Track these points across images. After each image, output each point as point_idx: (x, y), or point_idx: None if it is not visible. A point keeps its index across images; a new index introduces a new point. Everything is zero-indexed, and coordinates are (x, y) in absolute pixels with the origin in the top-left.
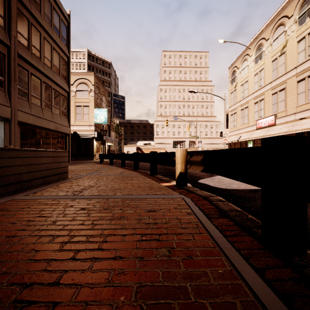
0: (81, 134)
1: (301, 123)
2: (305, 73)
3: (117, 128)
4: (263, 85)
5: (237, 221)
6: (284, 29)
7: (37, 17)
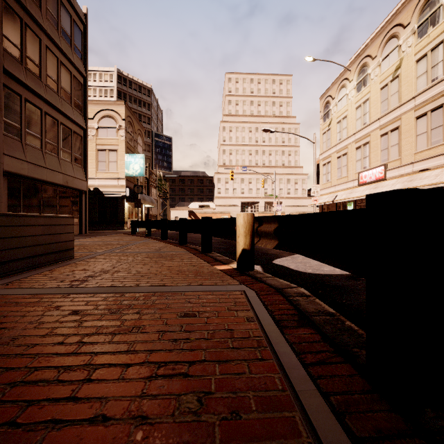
0: (105, 191)
1: (421, 176)
2: (427, 106)
3: (160, 183)
4: (369, 123)
5: (326, 333)
6: (398, 43)
7: (35, 15)
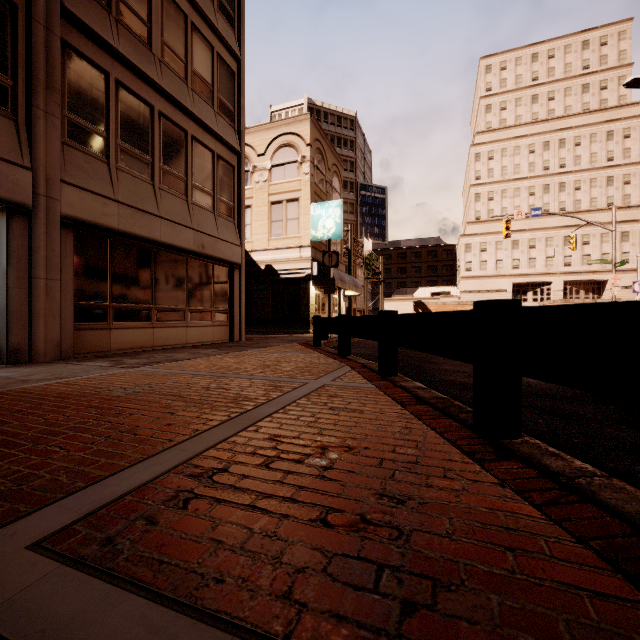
0: (281, 270)
1: None
2: None
3: (368, 258)
4: None
5: None
6: None
7: None
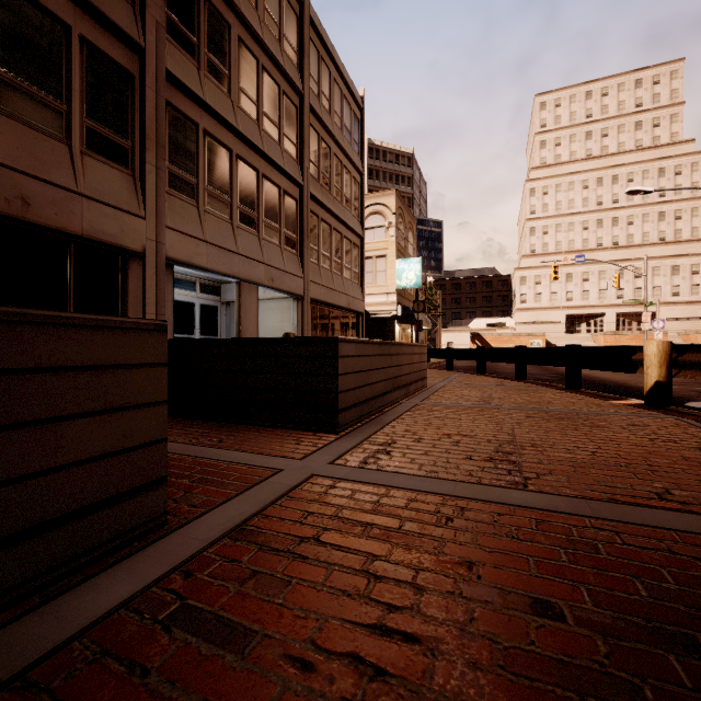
0: (371, 311)
1: None
2: None
3: (430, 293)
4: None
5: None
6: None
7: (328, 125)
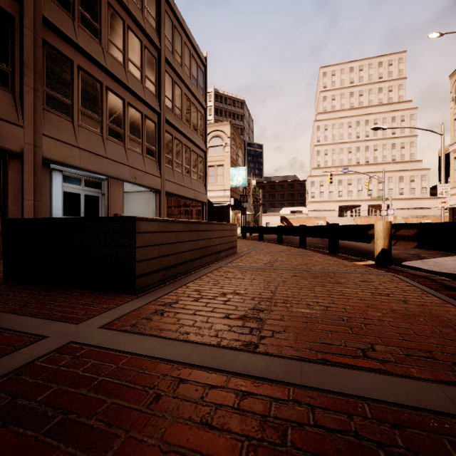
0: (214, 201)
1: None
2: None
3: (254, 191)
4: None
5: None
6: None
7: (179, 73)
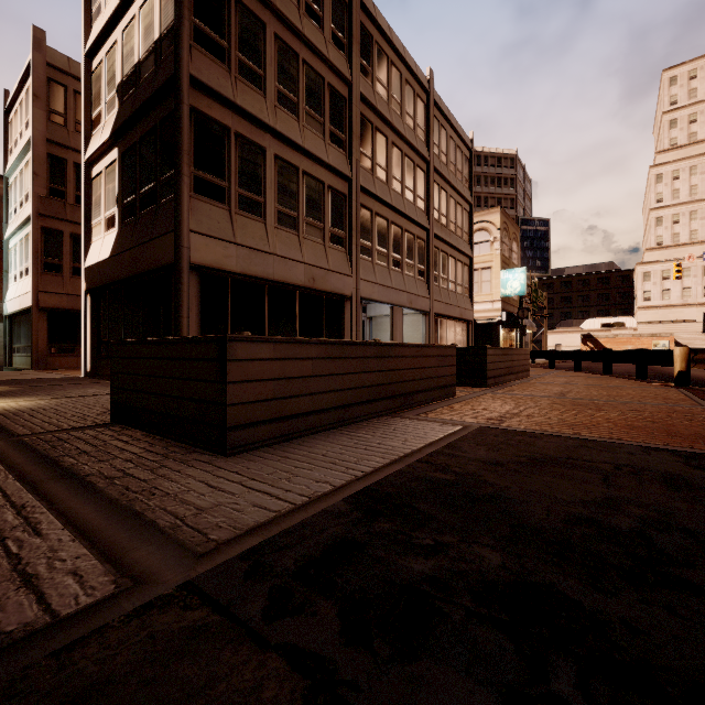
0: (477, 317)
1: None
2: None
3: (535, 296)
4: None
5: None
6: None
7: (446, 176)
